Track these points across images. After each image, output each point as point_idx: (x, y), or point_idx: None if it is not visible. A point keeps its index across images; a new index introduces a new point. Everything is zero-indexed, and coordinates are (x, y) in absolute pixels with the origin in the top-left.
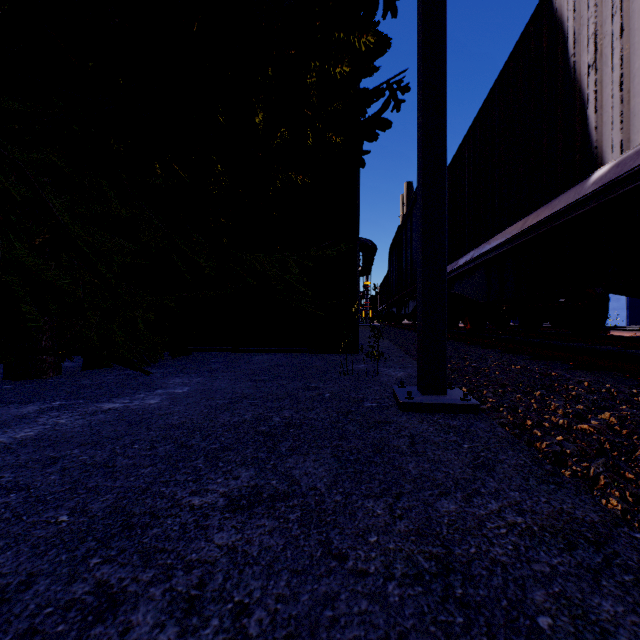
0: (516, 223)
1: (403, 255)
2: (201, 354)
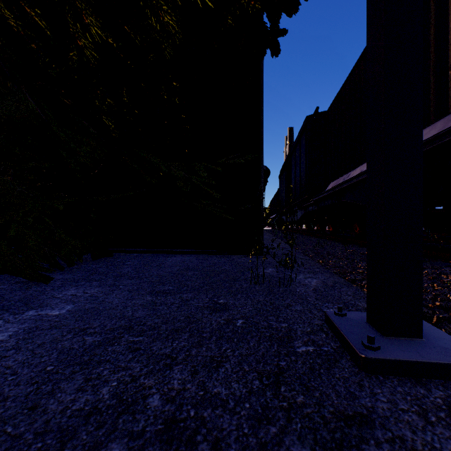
0: (430, 125)
1: (292, 175)
2: (122, 255)
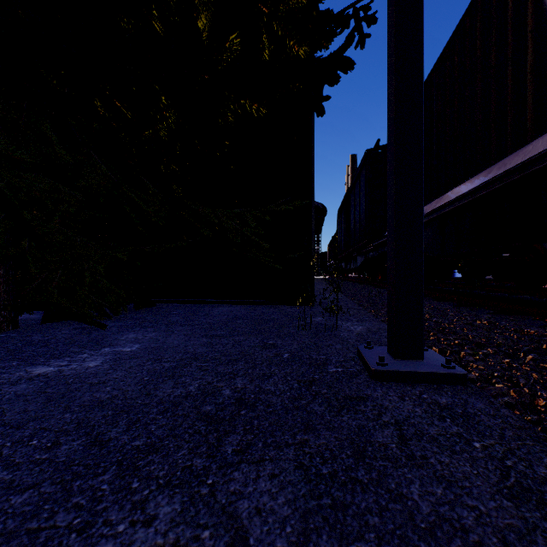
0: (475, 176)
1: (351, 215)
2: (165, 306)
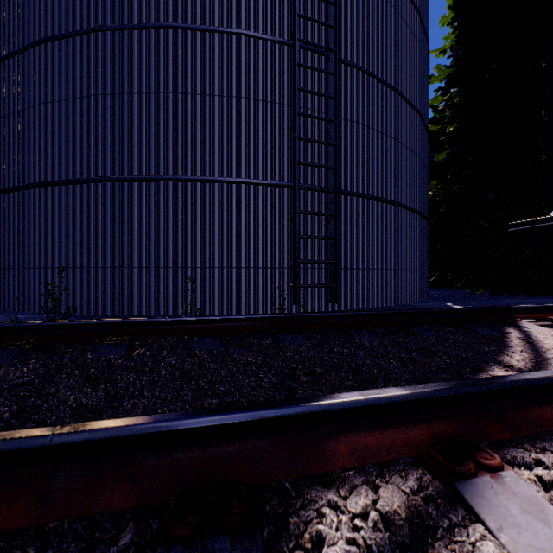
0: None
1: None
2: None
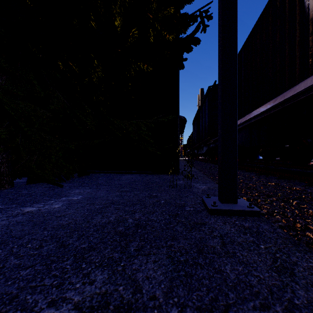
0: (268, 102)
1: (200, 123)
2: (95, 174)
